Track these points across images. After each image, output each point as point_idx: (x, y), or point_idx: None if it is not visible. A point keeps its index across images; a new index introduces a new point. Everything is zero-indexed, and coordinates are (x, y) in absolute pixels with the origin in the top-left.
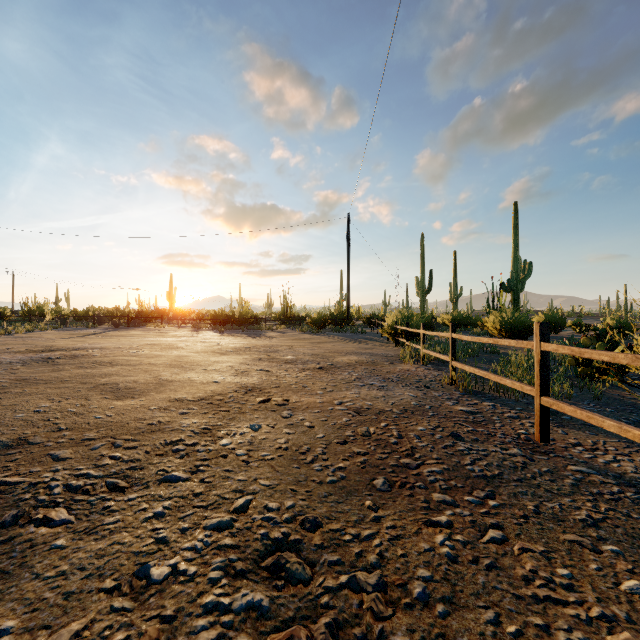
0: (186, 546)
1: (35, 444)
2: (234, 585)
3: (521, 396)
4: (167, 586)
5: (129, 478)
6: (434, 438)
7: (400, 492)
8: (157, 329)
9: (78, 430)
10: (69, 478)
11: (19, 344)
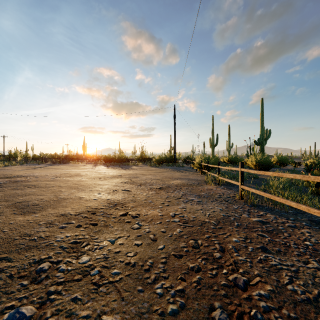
0: None
1: None
2: None
3: (286, 208)
4: None
5: None
6: (248, 251)
7: None
8: (75, 164)
9: None
10: None
11: None
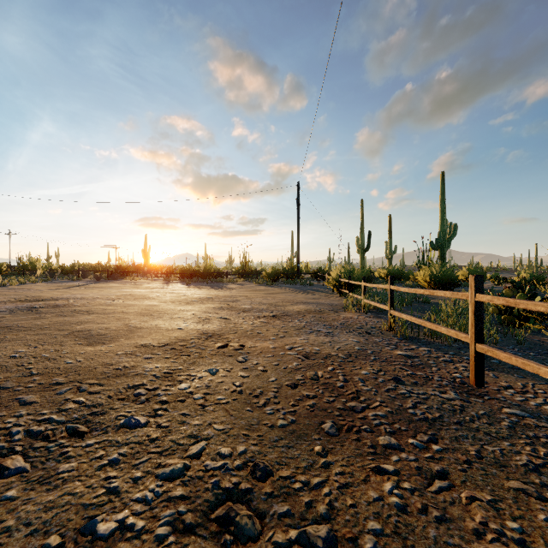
0: (137, 497)
1: (5, 389)
2: (181, 542)
3: (452, 341)
4: (113, 544)
5: (90, 423)
6: (377, 382)
7: (347, 436)
8: (133, 282)
9: (48, 375)
10: (31, 423)
11: (10, 295)
